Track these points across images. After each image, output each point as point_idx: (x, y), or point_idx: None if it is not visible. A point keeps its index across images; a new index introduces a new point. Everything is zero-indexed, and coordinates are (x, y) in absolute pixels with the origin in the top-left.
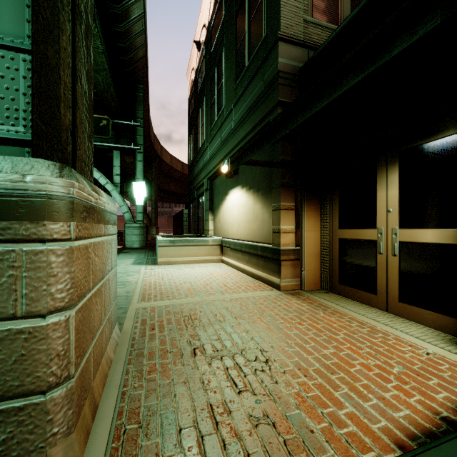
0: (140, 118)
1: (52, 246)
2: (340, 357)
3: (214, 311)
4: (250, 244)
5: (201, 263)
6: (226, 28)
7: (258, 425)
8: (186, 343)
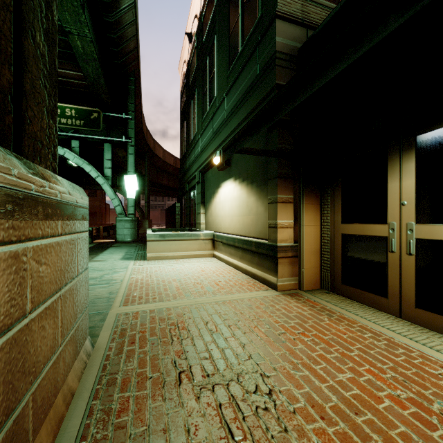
0: (131, 111)
1: None
2: (361, 385)
3: (205, 318)
4: (244, 239)
5: (192, 258)
6: (217, 15)
7: None
8: (169, 364)
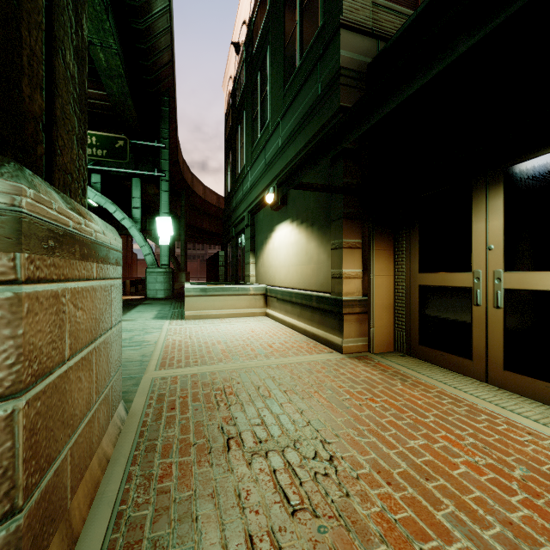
0: (165, 139)
1: None
2: (435, 452)
3: (256, 382)
4: (303, 293)
5: (239, 317)
6: (271, 21)
7: None
8: (216, 431)
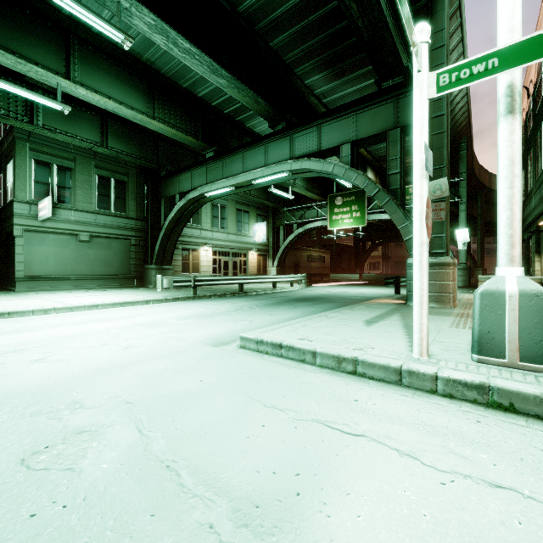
0: (462, 173)
1: (451, 271)
2: None
3: None
4: None
5: None
6: None
7: None
8: None
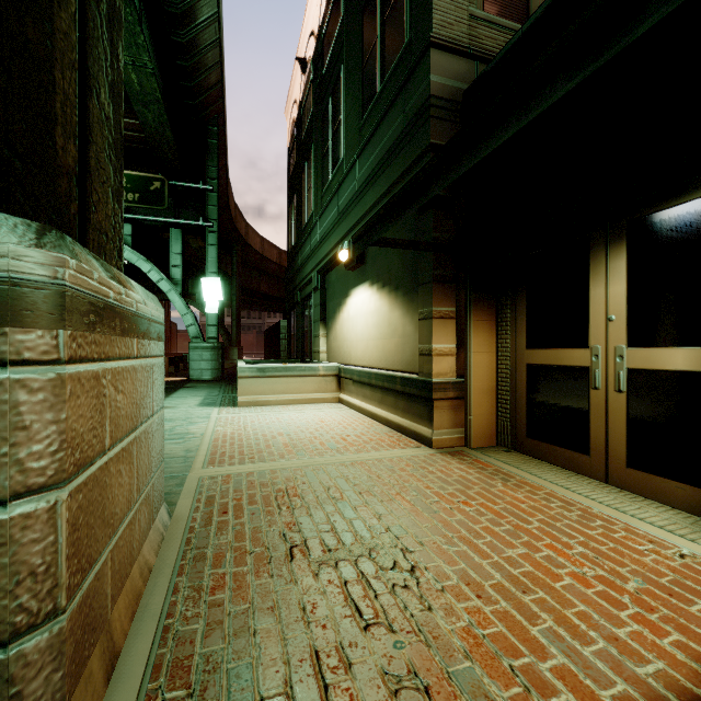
0: (213, 179)
1: (20, 374)
2: (536, 562)
3: (326, 482)
4: (385, 374)
5: (306, 403)
6: (345, 34)
7: (400, 692)
8: (277, 538)
